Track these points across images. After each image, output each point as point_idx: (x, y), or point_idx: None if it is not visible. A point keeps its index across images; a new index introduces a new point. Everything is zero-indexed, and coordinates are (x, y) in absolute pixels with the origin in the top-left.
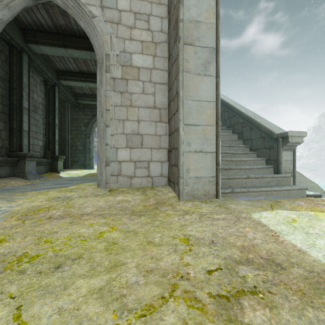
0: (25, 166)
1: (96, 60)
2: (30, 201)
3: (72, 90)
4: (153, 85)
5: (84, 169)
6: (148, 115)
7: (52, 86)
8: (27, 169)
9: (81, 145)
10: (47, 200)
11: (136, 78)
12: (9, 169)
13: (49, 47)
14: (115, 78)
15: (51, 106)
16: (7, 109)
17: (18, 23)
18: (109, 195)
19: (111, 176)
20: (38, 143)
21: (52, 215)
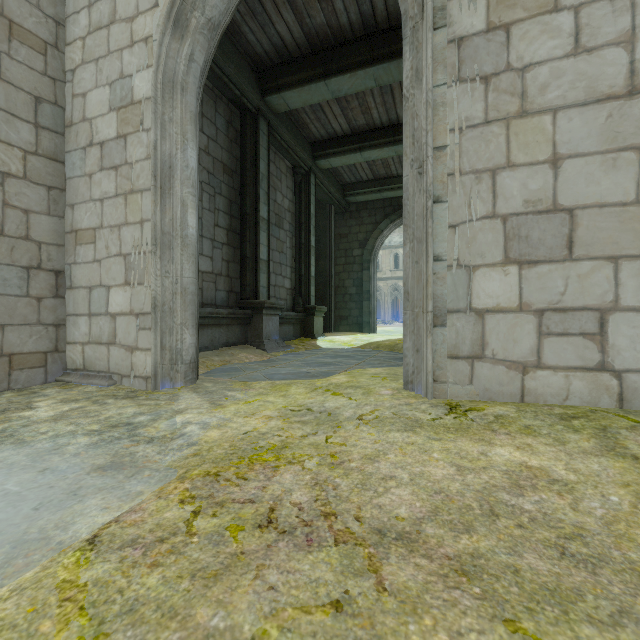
0: (261, 326)
1: (387, 84)
2: (247, 414)
3: (338, 178)
4: (622, 3)
5: (359, 332)
6: (600, 128)
7: (304, 176)
8: (264, 332)
9: (353, 285)
10: (281, 417)
11: (546, 8)
12: (239, 331)
13: (297, 91)
14: (462, 39)
15: (303, 214)
16: (238, 224)
17: (251, 63)
18: (457, 432)
19: (450, 359)
20: (283, 283)
21: (279, 501)
